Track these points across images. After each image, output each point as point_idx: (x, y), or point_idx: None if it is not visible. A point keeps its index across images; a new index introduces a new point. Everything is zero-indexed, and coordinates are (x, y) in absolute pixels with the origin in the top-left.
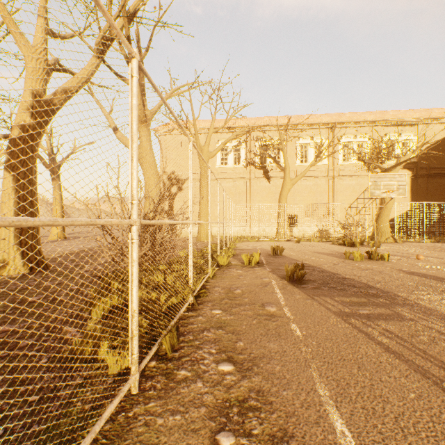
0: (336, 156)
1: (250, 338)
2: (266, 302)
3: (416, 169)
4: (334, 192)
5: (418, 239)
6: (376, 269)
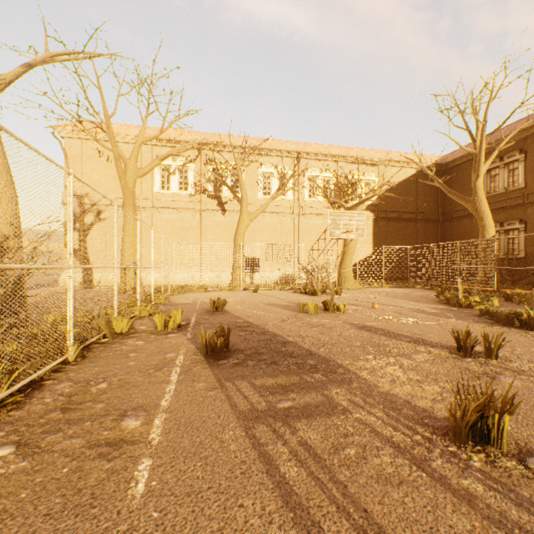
0: (302, 190)
1: None
2: (136, 406)
3: (377, 211)
4: (299, 232)
5: (378, 284)
6: (328, 324)
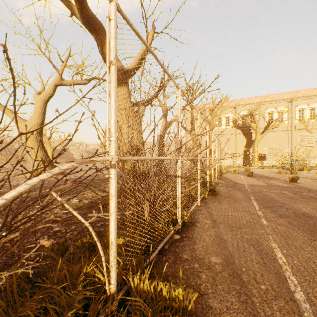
0: (294, 117)
1: (233, 180)
2: (238, 178)
3: None
4: (291, 140)
5: None
6: (286, 176)
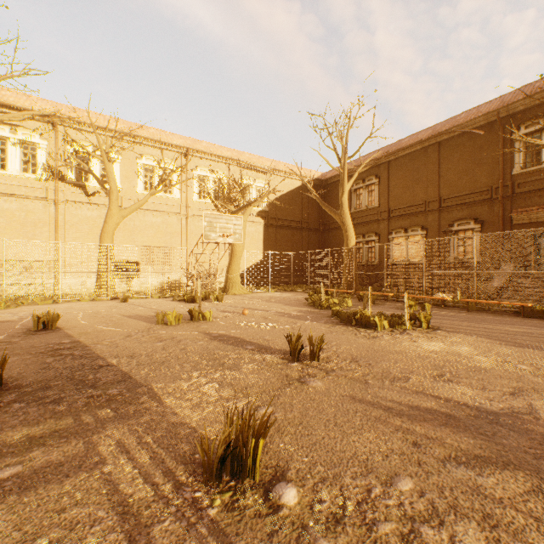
0: (191, 190)
1: None
2: None
3: (268, 218)
4: (188, 234)
5: (265, 289)
6: (180, 337)
